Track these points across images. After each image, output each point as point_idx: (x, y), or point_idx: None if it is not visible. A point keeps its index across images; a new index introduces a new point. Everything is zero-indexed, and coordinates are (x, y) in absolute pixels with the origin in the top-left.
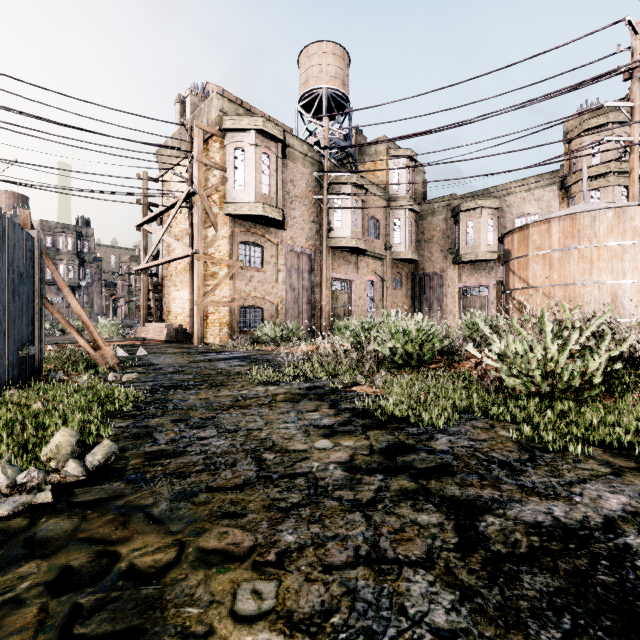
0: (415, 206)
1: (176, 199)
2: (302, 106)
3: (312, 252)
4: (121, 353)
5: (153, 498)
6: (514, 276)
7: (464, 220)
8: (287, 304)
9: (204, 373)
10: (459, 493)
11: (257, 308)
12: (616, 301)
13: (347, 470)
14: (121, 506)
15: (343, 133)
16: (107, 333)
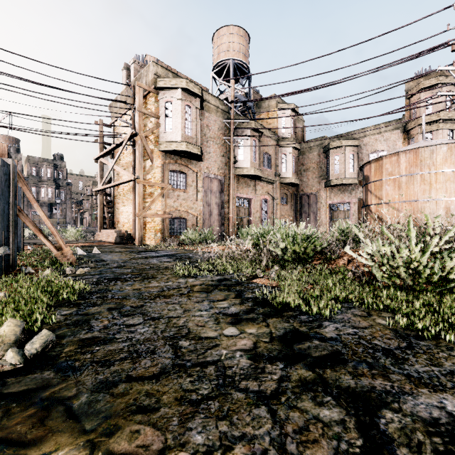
0: (297, 145)
1: (123, 139)
2: (215, 73)
3: (222, 178)
4: (80, 252)
5: (76, 389)
6: (371, 195)
7: (332, 155)
8: (204, 216)
9: (140, 268)
10: (354, 384)
11: (182, 219)
12: (449, 213)
13: (251, 358)
14: (45, 398)
15: (245, 91)
16: (73, 237)
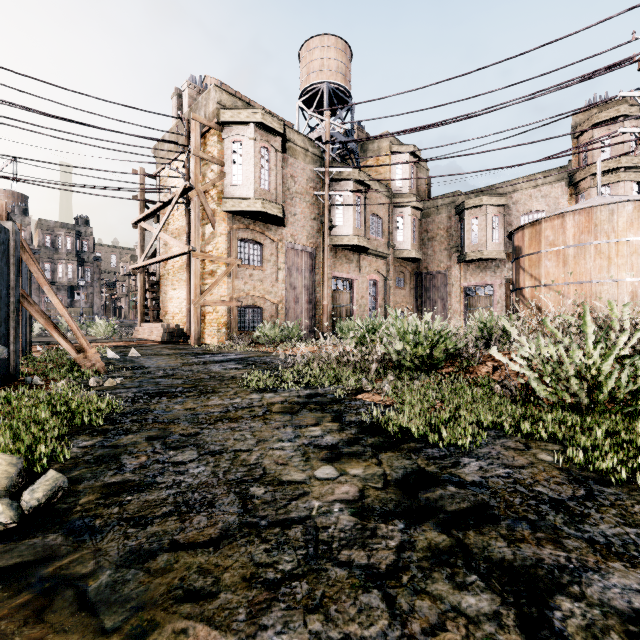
0: (418, 203)
1: (172, 195)
2: (303, 101)
3: (313, 250)
4: (111, 355)
5: (94, 562)
6: (525, 274)
7: (469, 218)
8: (287, 303)
9: (195, 377)
10: (510, 554)
11: (256, 308)
12: (636, 300)
13: (357, 513)
14: (46, 577)
15: (345, 128)
16: (102, 333)
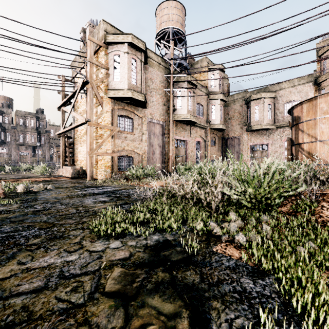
0: (224, 97)
1: (77, 87)
2: (158, 40)
3: (163, 123)
4: (24, 188)
5: None
6: (303, 134)
7: (253, 105)
8: (148, 154)
9: (63, 213)
10: None
11: (129, 157)
12: None
13: None
14: None
15: (182, 51)
16: (39, 172)
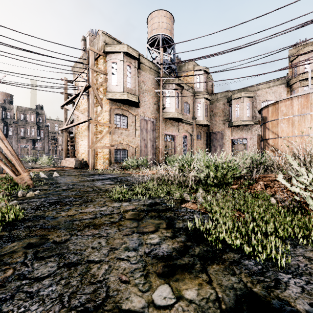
0: (208, 96)
1: (80, 90)
2: (149, 45)
3: (154, 120)
4: (43, 175)
5: None
6: (269, 131)
7: (234, 104)
8: (141, 148)
9: (84, 190)
10: None
11: (124, 150)
12: None
13: None
14: None
15: (171, 57)
16: (45, 163)
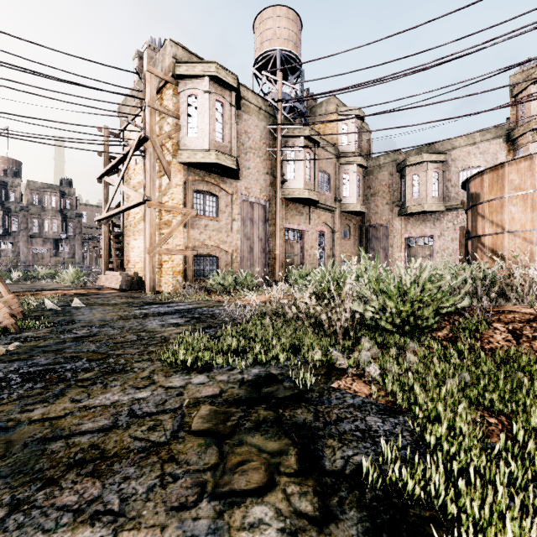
0: (363, 161)
1: (129, 147)
2: (257, 69)
3: (266, 203)
4: (50, 305)
5: None
6: (484, 221)
7: (410, 174)
8: (242, 253)
9: (118, 340)
10: None
11: (212, 256)
12: None
13: None
14: None
15: (296, 88)
16: (68, 281)
